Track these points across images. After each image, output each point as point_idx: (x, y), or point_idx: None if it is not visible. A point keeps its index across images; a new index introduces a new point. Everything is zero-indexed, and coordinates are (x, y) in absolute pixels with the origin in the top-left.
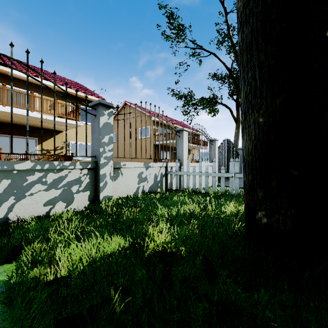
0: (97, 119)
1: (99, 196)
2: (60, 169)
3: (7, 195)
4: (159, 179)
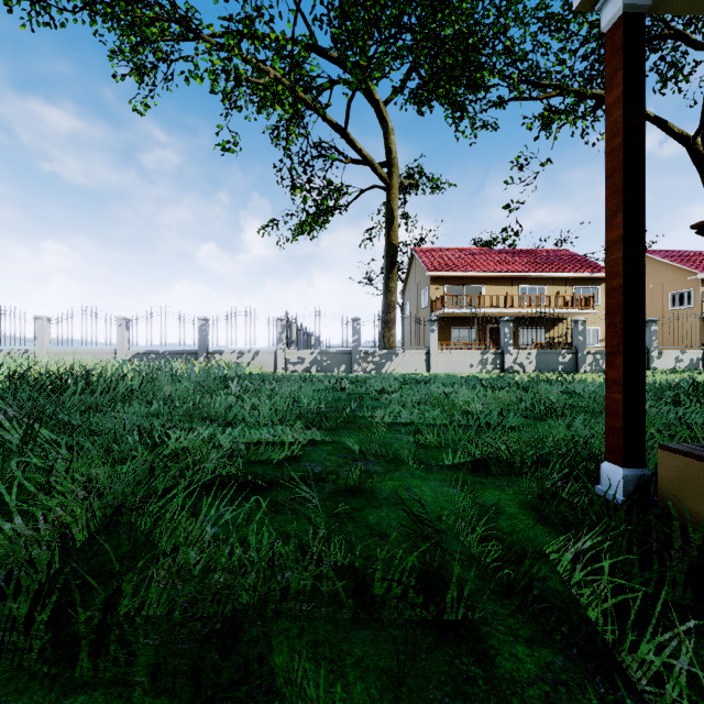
0: (648, 328)
1: (649, 367)
2: None
3: None
4: (695, 361)
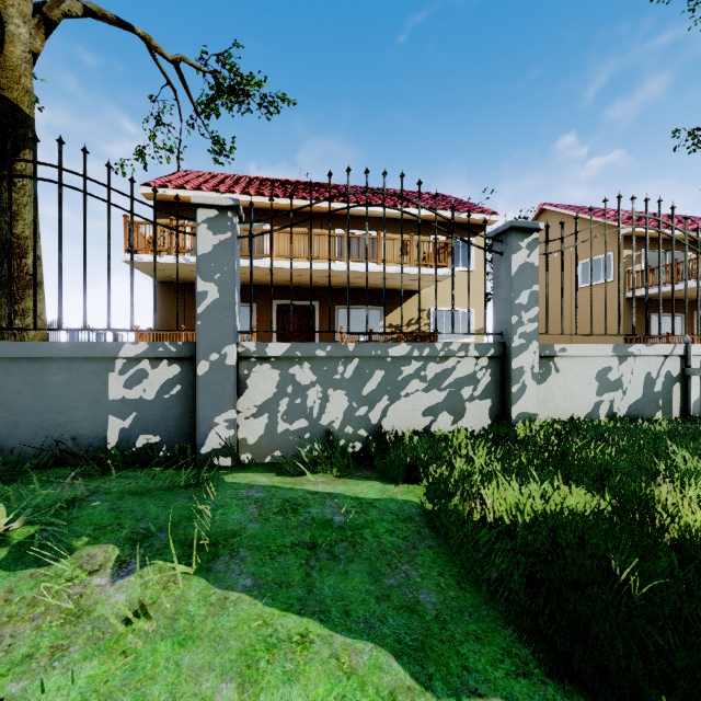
0: (504, 260)
1: (509, 411)
2: (444, 356)
3: (380, 393)
4: (660, 387)
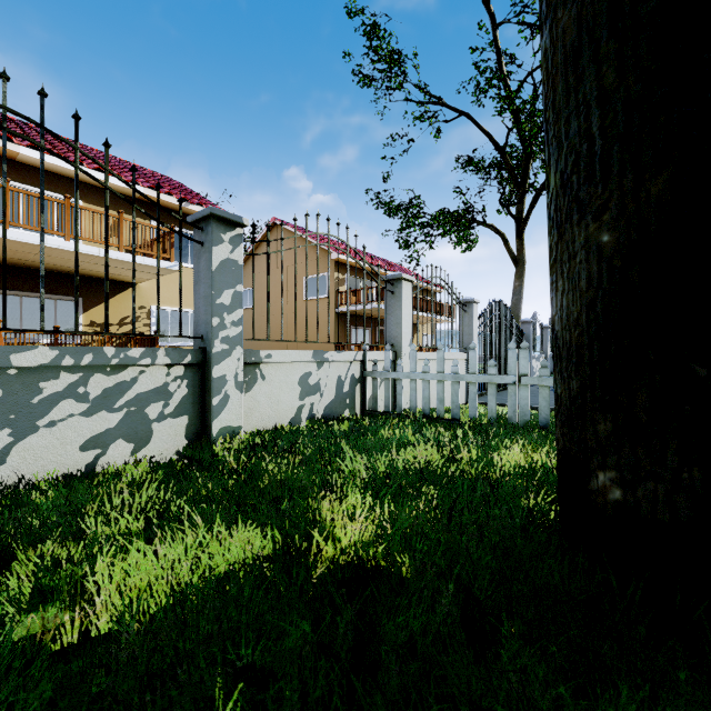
0: (205, 251)
1: (210, 427)
2: (119, 365)
3: None
4: (348, 388)
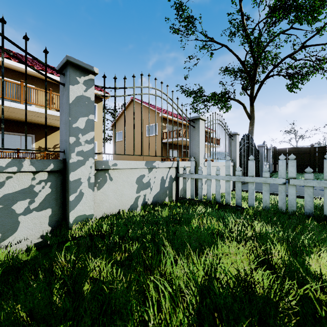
0: (65, 89)
1: (68, 217)
2: None
3: None
4: (168, 184)
